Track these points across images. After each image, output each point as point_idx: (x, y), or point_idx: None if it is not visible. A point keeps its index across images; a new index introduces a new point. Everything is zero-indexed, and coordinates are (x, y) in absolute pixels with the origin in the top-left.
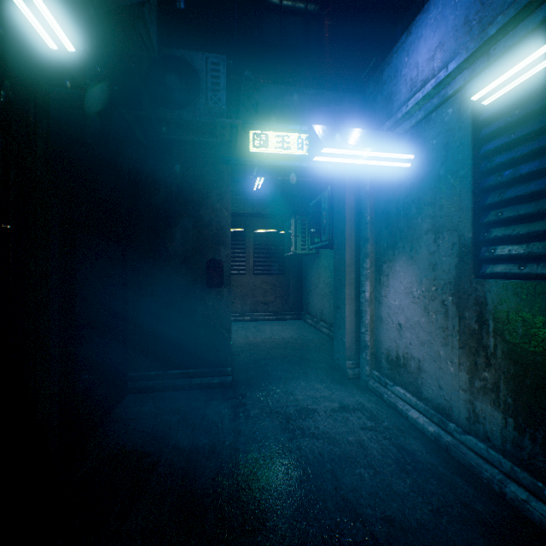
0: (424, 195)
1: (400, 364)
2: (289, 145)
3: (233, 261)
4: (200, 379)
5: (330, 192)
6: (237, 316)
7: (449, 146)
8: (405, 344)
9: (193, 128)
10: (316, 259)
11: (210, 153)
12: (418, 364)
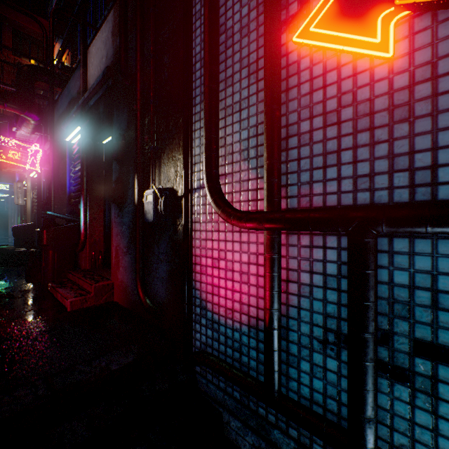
0: None
1: None
2: None
3: None
4: None
5: None
6: None
7: None
8: None
9: None
10: None
11: None
12: None
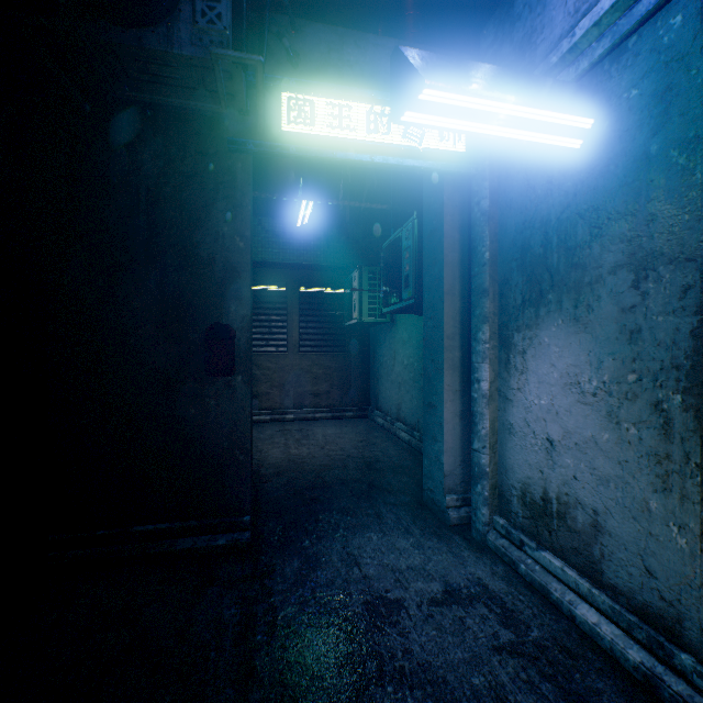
0: (608, 200)
1: (551, 512)
2: (352, 123)
3: (269, 333)
4: (193, 539)
5: (417, 220)
6: (275, 413)
7: (674, 91)
8: (563, 477)
9: (171, 74)
10: (391, 331)
11: (211, 135)
12: (593, 519)
